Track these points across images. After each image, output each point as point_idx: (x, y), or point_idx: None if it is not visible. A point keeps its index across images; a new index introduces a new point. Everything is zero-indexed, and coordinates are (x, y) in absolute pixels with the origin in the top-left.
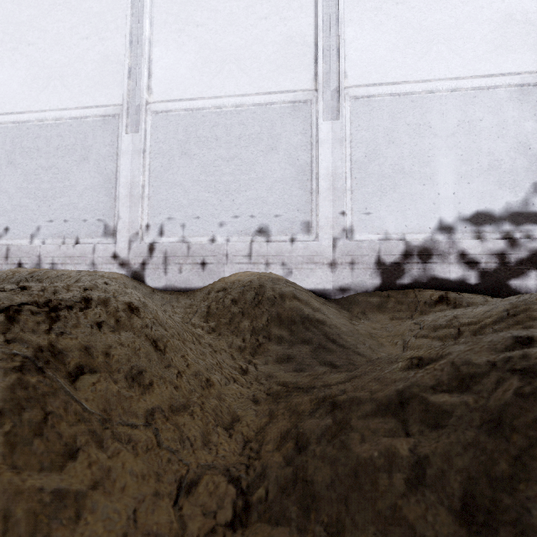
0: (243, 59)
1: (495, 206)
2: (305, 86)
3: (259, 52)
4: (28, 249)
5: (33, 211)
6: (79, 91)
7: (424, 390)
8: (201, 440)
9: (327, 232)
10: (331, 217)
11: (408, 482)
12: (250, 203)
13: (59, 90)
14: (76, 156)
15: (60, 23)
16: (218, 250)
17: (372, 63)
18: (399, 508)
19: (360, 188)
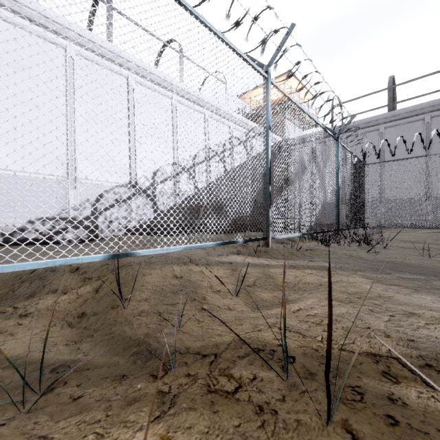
0: None
1: (49, 215)
2: None
3: None
4: None
5: None
6: None
7: None
8: None
9: None
10: None
11: None
12: None
13: None
14: None
15: None
16: None
17: (2, 161)
18: None
19: None
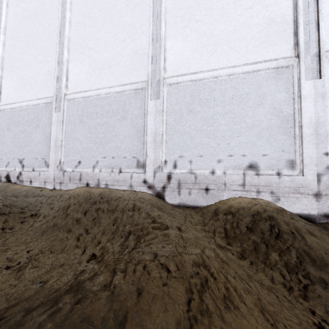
0: (233, 40)
1: None
2: (286, 55)
3: (245, 33)
4: (92, 175)
5: (94, 151)
6: (119, 74)
7: None
8: None
9: (311, 169)
10: (314, 157)
11: None
12: (241, 145)
13: (107, 75)
14: (119, 116)
15: (108, 34)
16: (218, 180)
17: None
18: None
19: None
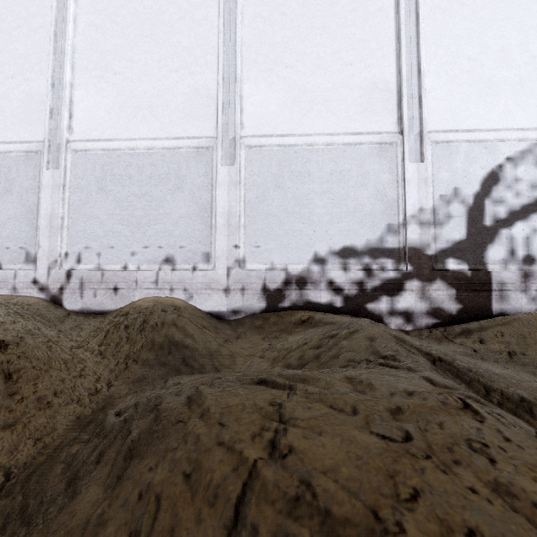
0: (156, 106)
1: (358, 243)
2: (209, 134)
3: (170, 101)
4: None
5: None
6: (4, 126)
7: (112, 414)
8: (8, 448)
9: (223, 263)
10: (226, 250)
11: (63, 467)
12: (159, 235)
13: None
14: (0, 188)
15: None
16: (129, 277)
17: (265, 117)
18: (50, 480)
19: (252, 224)
